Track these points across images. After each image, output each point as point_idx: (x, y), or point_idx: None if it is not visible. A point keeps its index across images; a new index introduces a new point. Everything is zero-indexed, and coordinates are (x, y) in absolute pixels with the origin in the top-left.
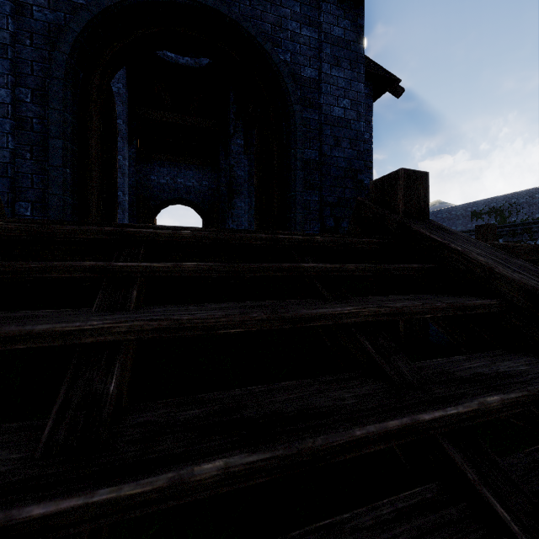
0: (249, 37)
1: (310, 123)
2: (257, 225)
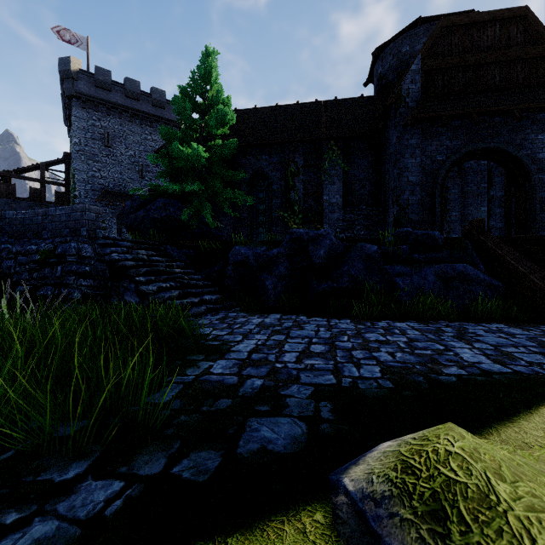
0: (510, 152)
1: (542, 180)
2: (507, 230)
